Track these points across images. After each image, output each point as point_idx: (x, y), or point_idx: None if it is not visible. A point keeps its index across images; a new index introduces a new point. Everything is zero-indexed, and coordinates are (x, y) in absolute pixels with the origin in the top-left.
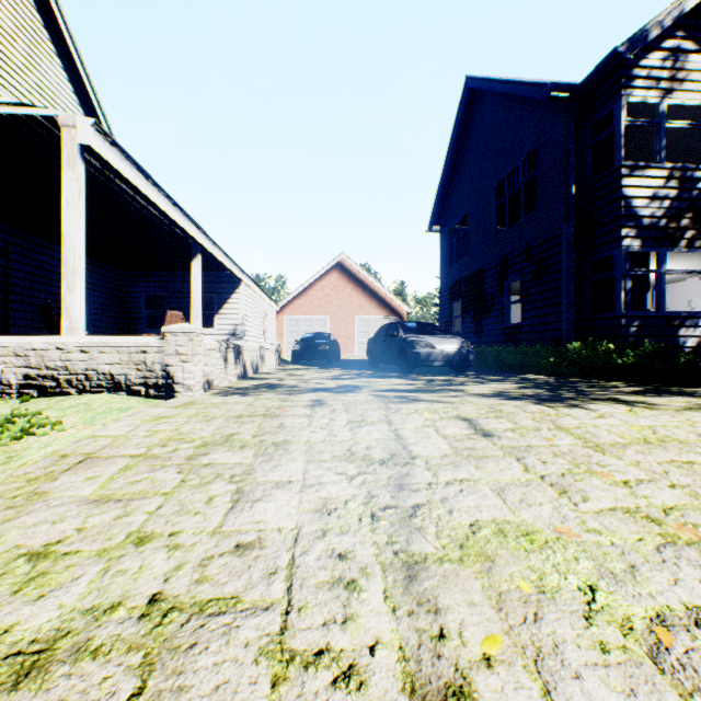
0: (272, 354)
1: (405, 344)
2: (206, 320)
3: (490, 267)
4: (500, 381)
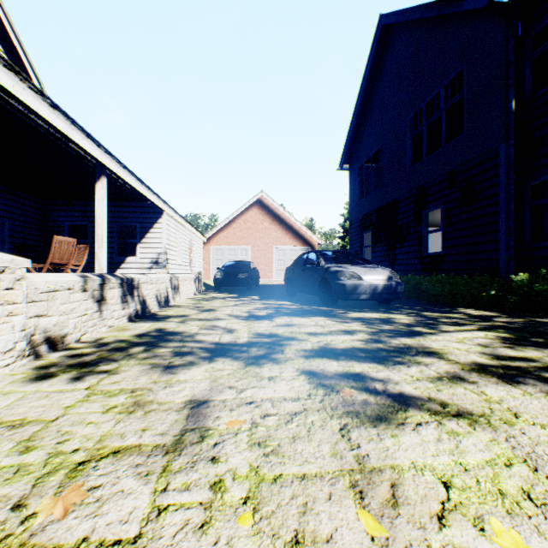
0: (190, 283)
1: (328, 274)
2: (129, 249)
3: (404, 198)
4: (454, 324)
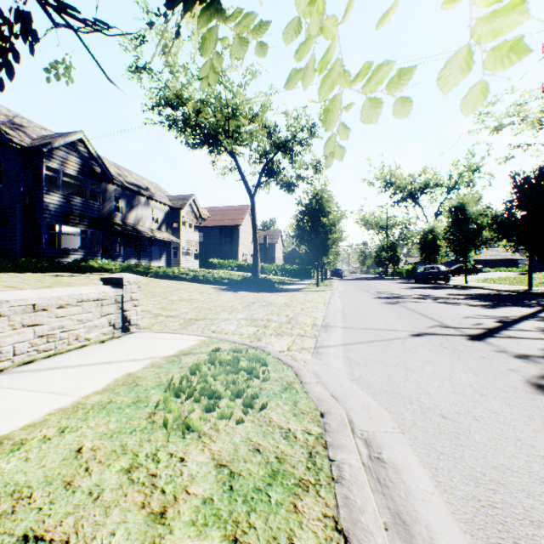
0: None
1: None
2: None
3: None
4: None
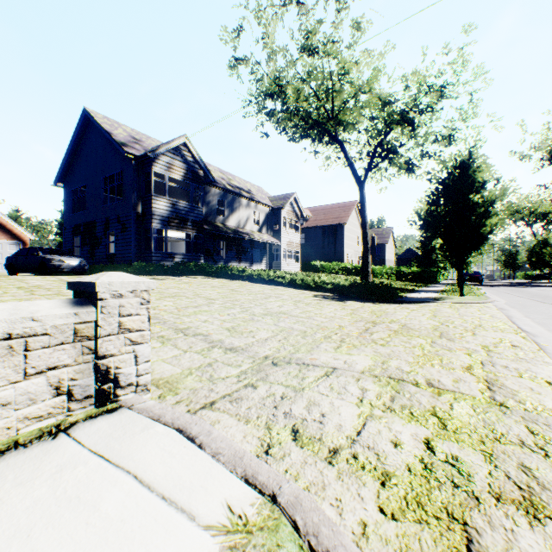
0: None
1: (46, 260)
2: None
3: (100, 221)
4: None
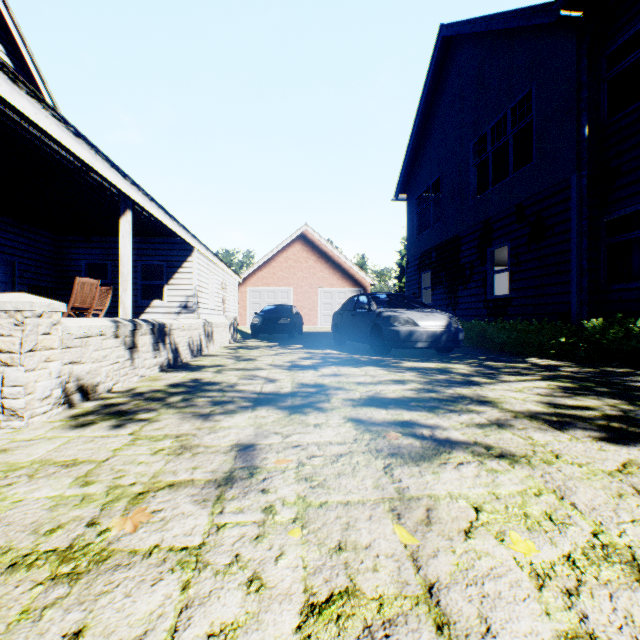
0: (224, 329)
1: (380, 320)
2: (155, 291)
3: (468, 233)
4: (516, 374)
